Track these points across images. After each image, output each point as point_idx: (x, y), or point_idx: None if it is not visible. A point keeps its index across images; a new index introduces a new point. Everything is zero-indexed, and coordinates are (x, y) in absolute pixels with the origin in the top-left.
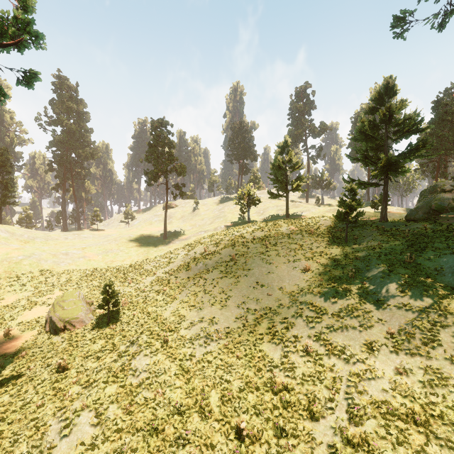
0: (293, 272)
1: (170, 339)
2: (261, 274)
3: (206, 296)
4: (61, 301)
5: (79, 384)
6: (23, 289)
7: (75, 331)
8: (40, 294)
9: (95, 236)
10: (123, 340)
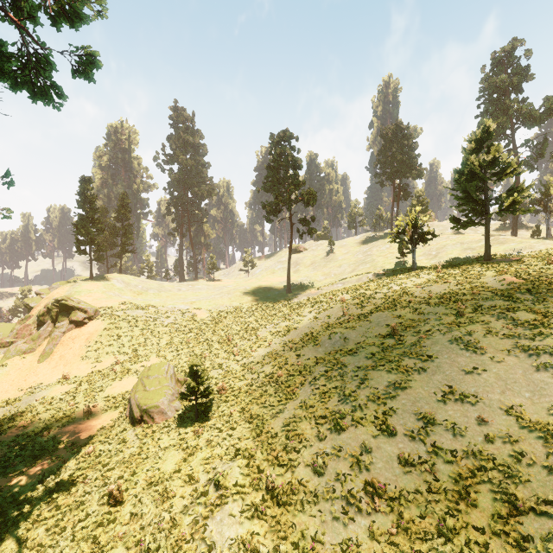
0: (539, 375)
1: (278, 484)
2: (456, 369)
3: (346, 402)
4: (145, 377)
5: (124, 546)
6: (120, 350)
7: (153, 427)
8: (135, 360)
9: (209, 287)
10: (206, 464)
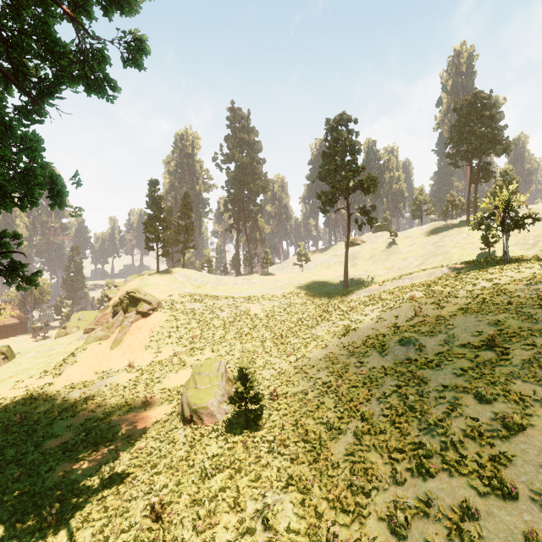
0: None
1: (342, 538)
2: None
3: (432, 434)
4: (196, 374)
5: None
6: (179, 342)
7: (201, 429)
8: (191, 352)
9: (264, 282)
10: (254, 488)
